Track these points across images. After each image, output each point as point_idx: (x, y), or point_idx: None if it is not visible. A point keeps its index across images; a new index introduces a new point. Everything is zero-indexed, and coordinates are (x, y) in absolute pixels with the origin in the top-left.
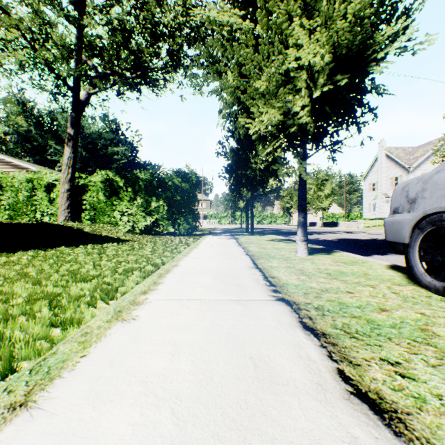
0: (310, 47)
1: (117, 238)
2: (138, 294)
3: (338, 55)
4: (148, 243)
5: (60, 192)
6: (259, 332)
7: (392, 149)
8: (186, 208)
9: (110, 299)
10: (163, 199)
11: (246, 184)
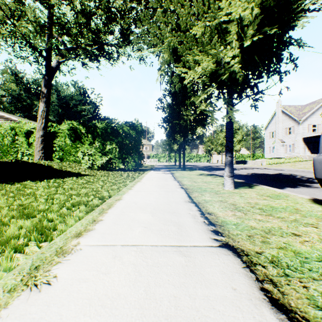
0: (241, 0)
1: (78, 173)
2: (70, 237)
3: (267, 8)
4: (102, 177)
5: (35, 137)
6: (212, 315)
7: (286, 107)
8: (133, 150)
9: (44, 240)
10: (115, 143)
11: (179, 131)
